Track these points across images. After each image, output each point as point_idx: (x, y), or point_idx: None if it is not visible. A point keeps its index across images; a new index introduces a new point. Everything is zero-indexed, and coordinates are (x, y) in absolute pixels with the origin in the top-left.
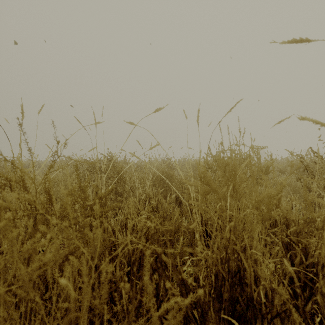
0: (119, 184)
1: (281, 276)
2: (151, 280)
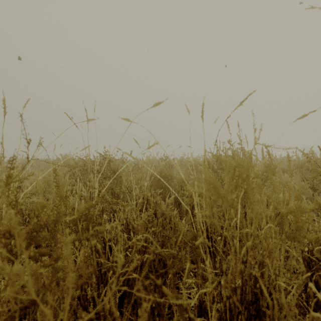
0: (115, 184)
1: (304, 302)
2: (148, 320)
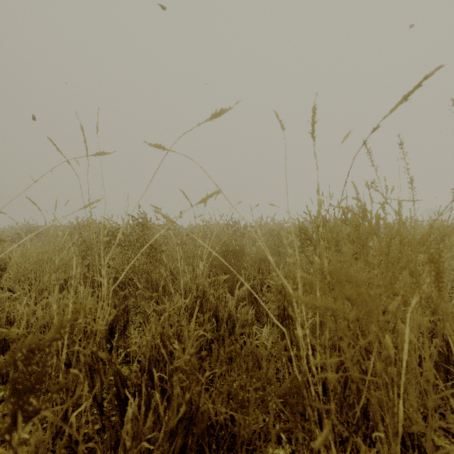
0: (152, 266)
1: None
2: None
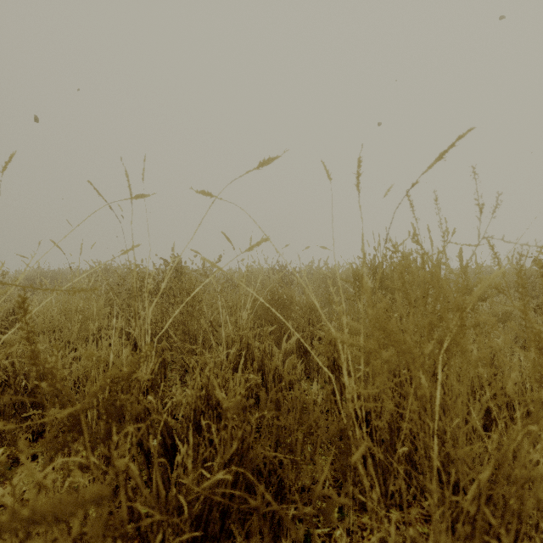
0: (190, 316)
1: None
2: None
